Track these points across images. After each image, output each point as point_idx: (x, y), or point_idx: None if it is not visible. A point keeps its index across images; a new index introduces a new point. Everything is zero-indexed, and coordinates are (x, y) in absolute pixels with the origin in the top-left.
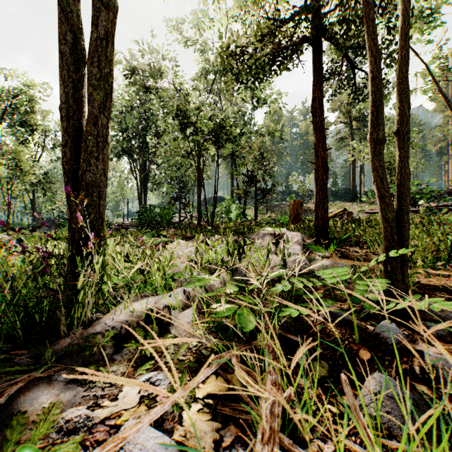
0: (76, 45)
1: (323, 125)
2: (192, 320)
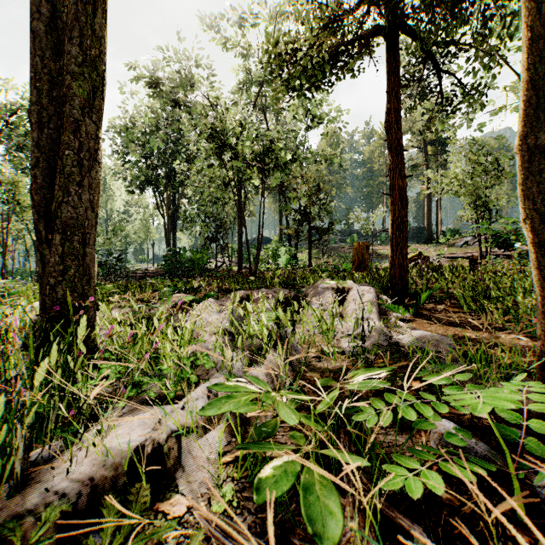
0: (56, 20)
1: (402, 144)
2: (218, 451)
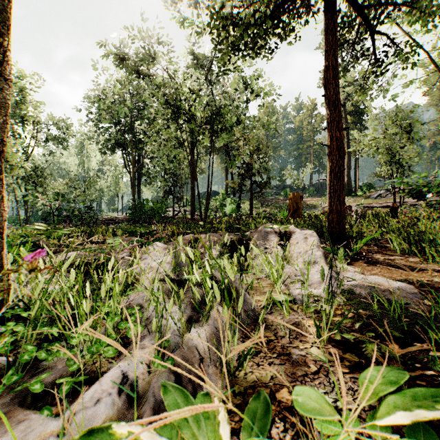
0: None
1: (339, 99)
2: None
